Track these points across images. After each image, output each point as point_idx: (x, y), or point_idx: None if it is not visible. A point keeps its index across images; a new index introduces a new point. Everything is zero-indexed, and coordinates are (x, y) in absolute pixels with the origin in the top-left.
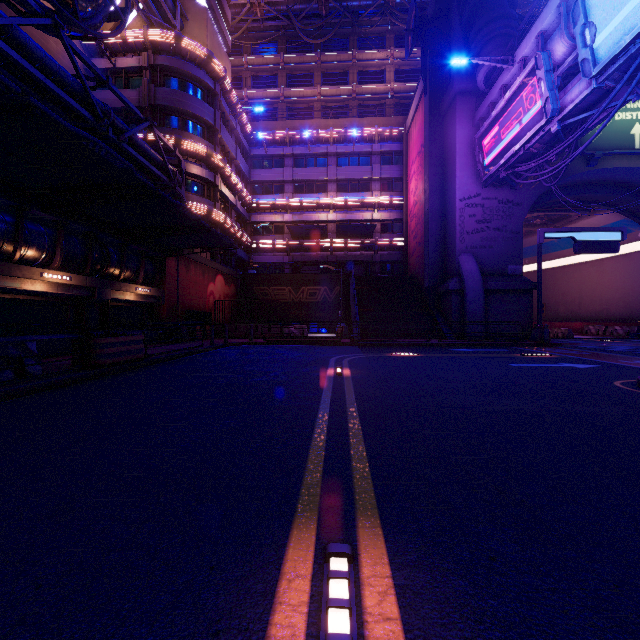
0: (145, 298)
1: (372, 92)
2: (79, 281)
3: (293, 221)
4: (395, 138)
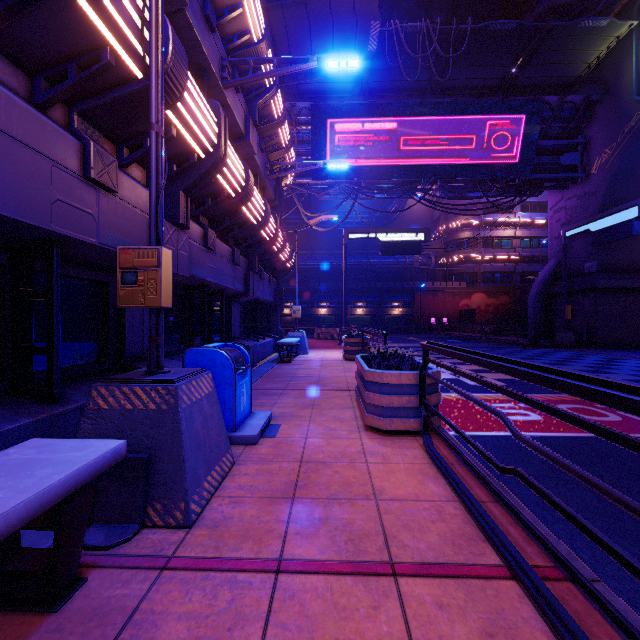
0: (402, 313)
1: None
2: (368, 310)
3: None
4: None
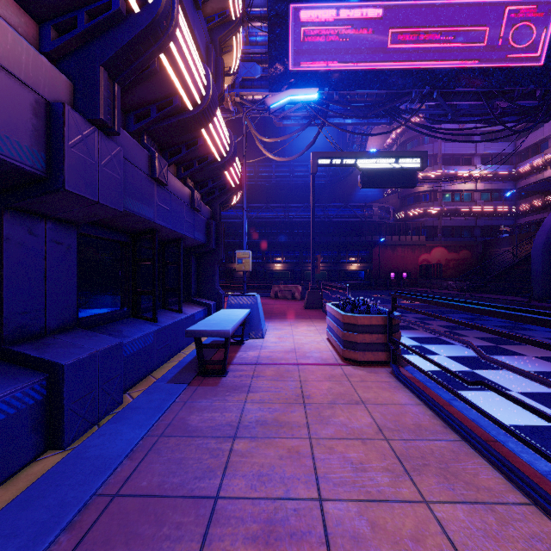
0: (360, 268)
1: None
2: (325, 265)
3: None
4: None
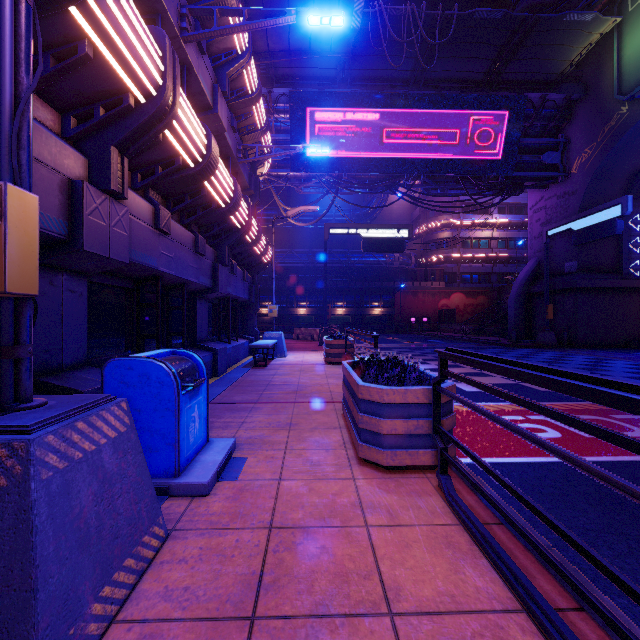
0: (382, 312)
1: None
2: (349, 310)
3: None
4: None
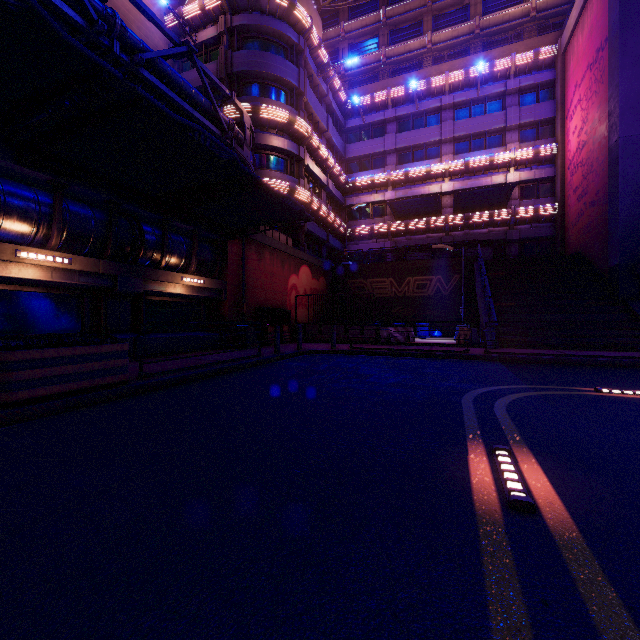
0: (198, 291)
1: (503, 20)
2: (87, 265)
3: (396, 199)
4: (542, 64)
